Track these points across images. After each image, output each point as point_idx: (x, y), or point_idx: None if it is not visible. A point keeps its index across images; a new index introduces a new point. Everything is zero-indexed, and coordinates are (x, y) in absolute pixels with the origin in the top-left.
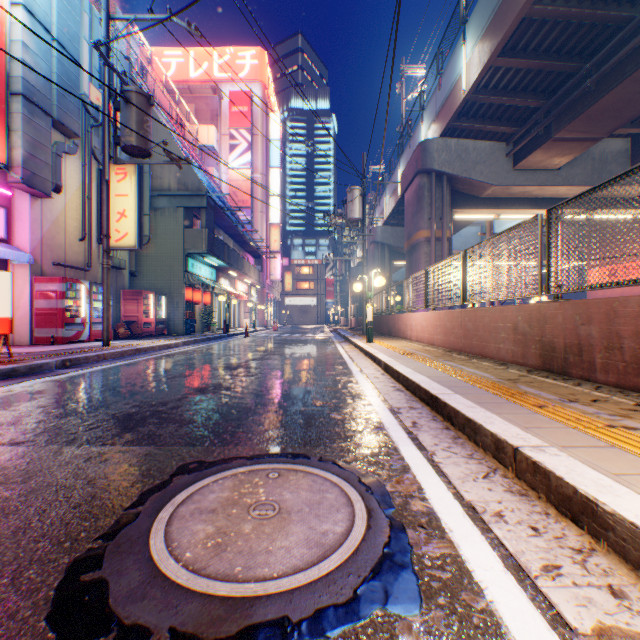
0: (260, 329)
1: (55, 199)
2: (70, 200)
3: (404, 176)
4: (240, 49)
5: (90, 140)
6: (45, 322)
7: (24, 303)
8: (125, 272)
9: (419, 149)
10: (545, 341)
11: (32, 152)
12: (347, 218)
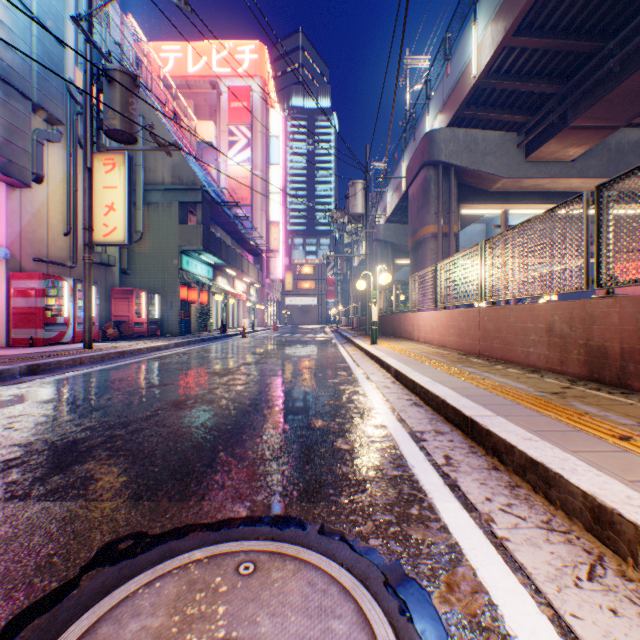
0: (259, 329)
1: (36, 190)
2: (53, 191)
3: (409, 169)
4: (239, 44)
5: (76, 128)
6: (23, 322)
7: (0, 302)
8: (115, 269)
9: (425, 140)
10: (593, 345)
11: (8, 137)
12: (349, 213)
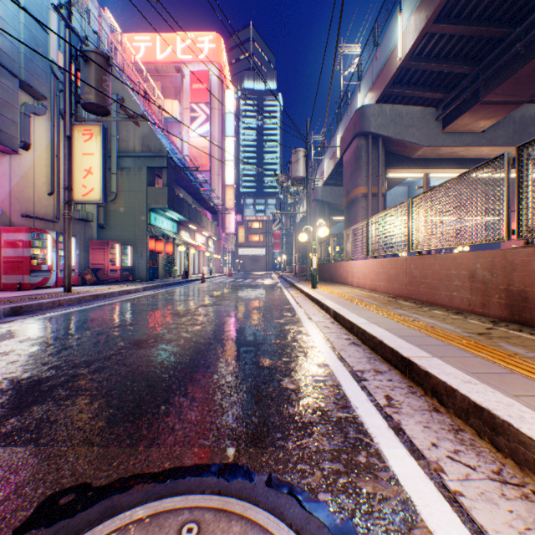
0: (216, 275)
1: (24, 156)
2: (39, 157)
3: (343, 140)
4: (200, 35)
5: (58, 103)
6: (12, 269)
7: None
8: (93, 224)
9: (357, 114)
10: (513, 290)
11: None
12: (292, 177)
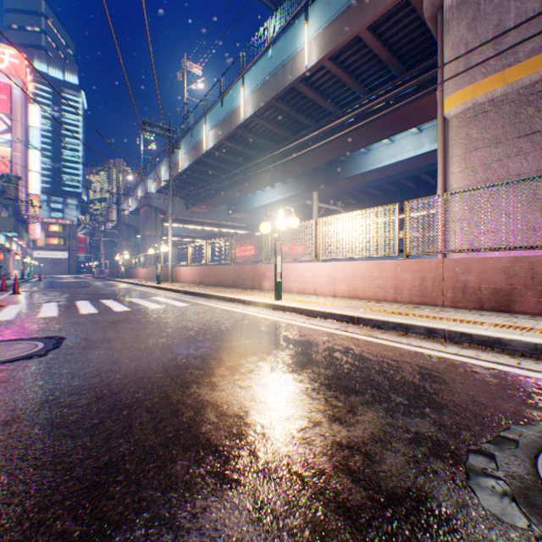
0: (35, 277)
1: None
2: None
3: (141, 201)
4: None
5: None
6: None
7: None
8: None
9: (147, 195)
10: (163, 275)
11: None
12: (110, 220)
